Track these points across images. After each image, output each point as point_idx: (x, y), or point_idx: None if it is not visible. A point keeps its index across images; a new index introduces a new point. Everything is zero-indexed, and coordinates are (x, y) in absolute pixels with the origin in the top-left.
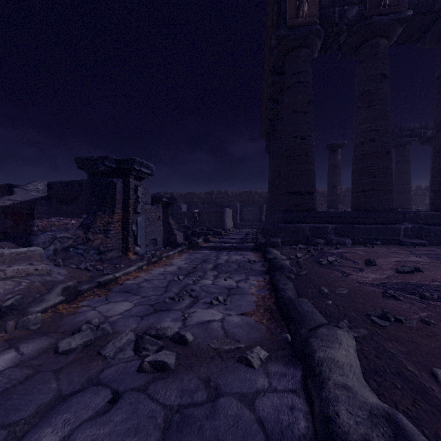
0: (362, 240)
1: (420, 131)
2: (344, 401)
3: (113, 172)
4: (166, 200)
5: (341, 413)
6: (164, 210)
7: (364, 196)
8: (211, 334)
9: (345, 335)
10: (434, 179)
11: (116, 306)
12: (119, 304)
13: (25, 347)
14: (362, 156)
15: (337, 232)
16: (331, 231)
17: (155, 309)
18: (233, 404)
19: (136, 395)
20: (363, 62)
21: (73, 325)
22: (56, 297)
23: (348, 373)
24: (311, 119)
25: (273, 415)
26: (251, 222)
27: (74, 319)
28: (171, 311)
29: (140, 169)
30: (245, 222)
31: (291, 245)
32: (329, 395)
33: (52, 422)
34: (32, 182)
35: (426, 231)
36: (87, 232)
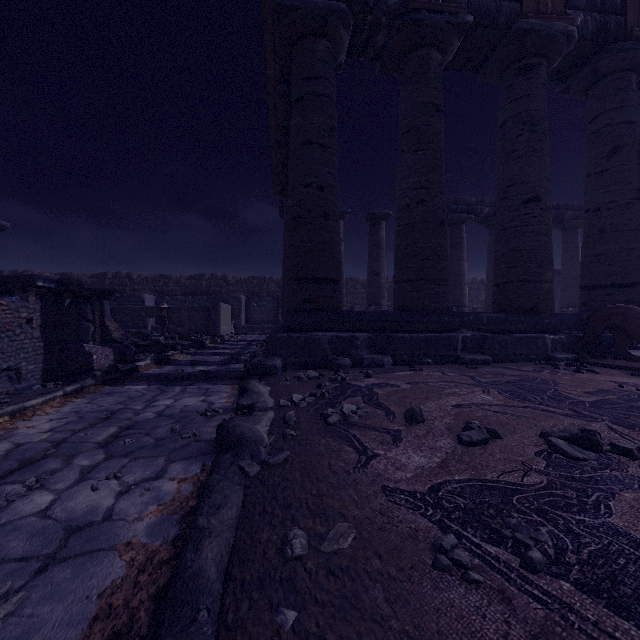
0: (407, 358)
1: (477, 208)
2: None
3: None
4: (48, 284)
5: None
6: (47, 306)
7: (410, 288)
8: None
9: None
10: (497, 267)
11: None
12: None
13: None
14: (407, 226)
15: (371, 346)
16: (362, 343)
17: None
18: None
19: None
20: (409, 81)
21: None
22: None
23: None
24: (335, 159)
25: None
26: (263, 325)
27: None
28: None
29: None
30: (254, 323)
31: (299, 370)
32: None
33: None
34: None
35: (489, 342)
36: None
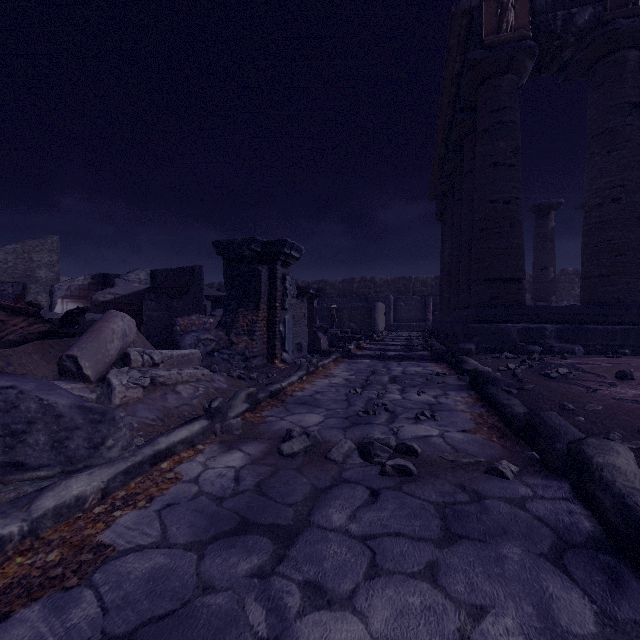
0: (599, 348)
1: None
2: (639, 496)
3: (256, 258)
4: (313, 292)
5: (639, 503)
6: (309, 305)
7: (602, 283)
8: (437, 448)
9: (620, 446)
10: None
11: (305, 418)
12: (307, 416)
13: (246, 449)
14: (598, 224)
15: (560, 336)
16: (550, 334)
17: (352, 422)
18: (501, 505)
19: (393, 493)
20: (600, 87)
21: (274, 433)
22: (242, 404)
23: (633, 480)
24: (519, 174)
25: (551, 515)
26: (411, 323)
27: (269, 427)
28: (373, 425)
29: (289, 253)
30: (402, 322)
31: (489, 354)
32: (621, 491)
33: (330, 505)
34: (134, 271)
35: None
36: (229, 333)
